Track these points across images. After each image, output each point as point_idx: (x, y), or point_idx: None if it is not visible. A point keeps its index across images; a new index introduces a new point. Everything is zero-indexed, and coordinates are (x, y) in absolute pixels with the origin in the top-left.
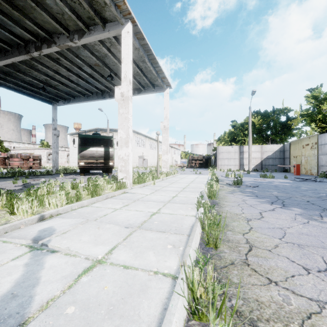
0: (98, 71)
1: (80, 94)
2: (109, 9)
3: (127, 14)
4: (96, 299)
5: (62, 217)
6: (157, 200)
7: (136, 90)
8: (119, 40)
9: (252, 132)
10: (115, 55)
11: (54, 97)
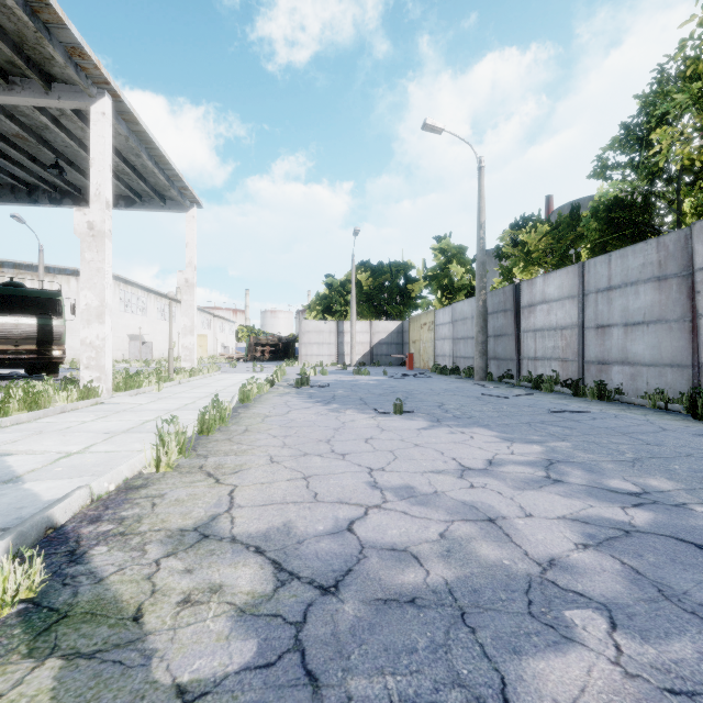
0: (22, 147)
1: None
2: (61, 66)
3: (102, 82)
4: (82, 464)
5: None
6: (158, 408)
7: (123, 199)
8: (83, 112)
9: (359, 297)
10: (72, 132)
11: None
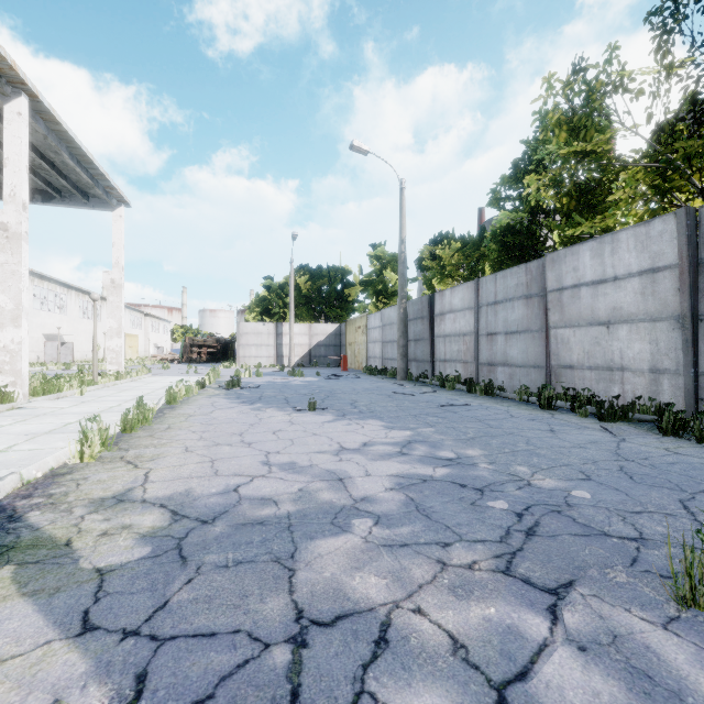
0: None
1: None
2: None
3: (18, 82)
4: (7, 460)
5: None
6: (81, 412)
7: (39, 194)
8: None
9: (298, 300)
10: None
11: None
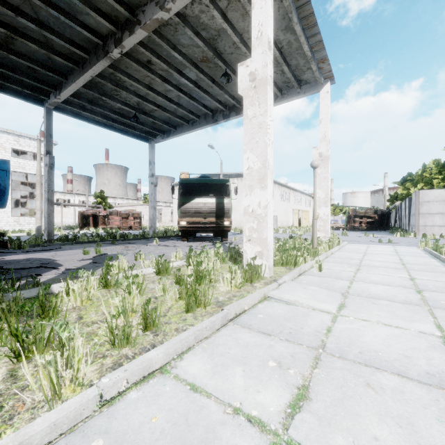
0: (206, 72)
1: (183, 121)
2: None
3: None
4: None
5: None
6: (398, 358)
7: None
8: None
9: None
10: (235, 27)
11: (150, 130)
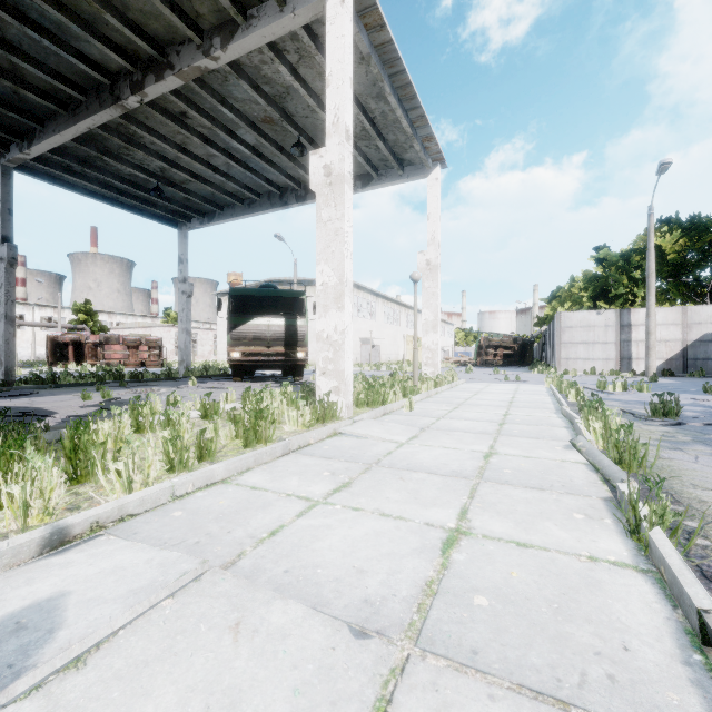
0: (271, 137)
1: (235, 200)
2: None
3: None
4: None
5: (129, 534)
6: (437, 465)
7: (359, 180)
8: (320, 41)
9: (655, 273)
10: (310, 87)
11: (182, 210)
